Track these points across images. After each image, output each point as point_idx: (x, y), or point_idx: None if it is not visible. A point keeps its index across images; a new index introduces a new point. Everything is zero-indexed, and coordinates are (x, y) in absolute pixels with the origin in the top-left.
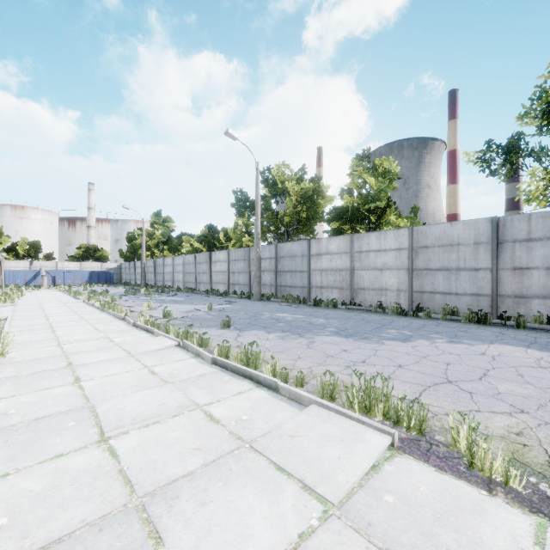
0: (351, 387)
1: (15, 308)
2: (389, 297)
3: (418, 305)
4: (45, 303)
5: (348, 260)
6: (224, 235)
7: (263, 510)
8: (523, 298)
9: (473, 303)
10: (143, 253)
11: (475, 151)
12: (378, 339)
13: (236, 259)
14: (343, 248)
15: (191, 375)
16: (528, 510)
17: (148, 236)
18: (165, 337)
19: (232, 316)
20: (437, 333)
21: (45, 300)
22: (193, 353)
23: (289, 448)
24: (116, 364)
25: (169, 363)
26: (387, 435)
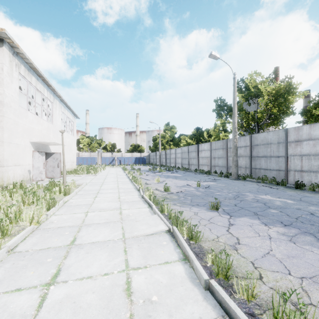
0: None
1: (94, 177)
2: None
3: None
4: (109, 175)
5: None
6: (207, 133)
7: None
8: None
9: None
10: (159, 147)
11: None
12: None
13: (216, 148)
14: None
15: (174, 318)
16: None
17: (162, 137)
18: (159, 216)
19: (217, 194)
20: None
21: (110, 173)
22: (182, 250)
23: None
24: (103, 253)
25: (153, 266)
26: None
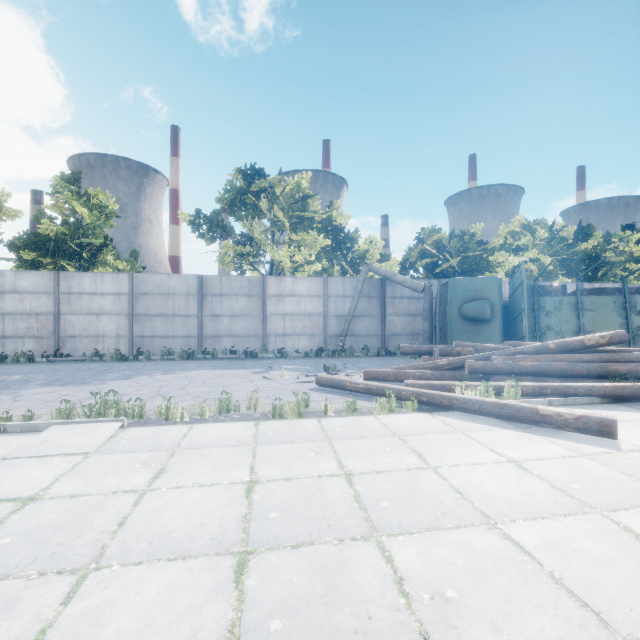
0: (89, 404)
1: None
2: (108, 344)
3: (139, 349)
4: None
5: (51, 302)
6: None
7: (41, 470)
8: (218, 337)
9: (186, 344)
10: None
11: (189, 214)
12: (100, 381)
13: None
14: (43, 287)
15: None
16: (189, 424)
17: None
18: None
19: None
20: (156, 369)
21: None
22: None
23: (44, 448)
24: None
25: None
26: (120, 422)
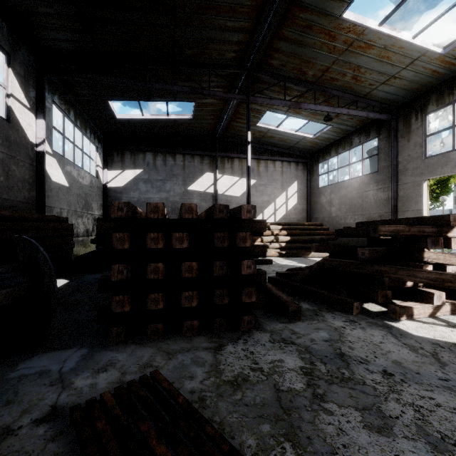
0: None
1: None
2: None
3: None
4: None
5: None
6: None
7: None
8: None
9: None
10: None
11: None
12: None
13: None
14: None
15: None
16: None
17: None
18: None
19: None
20: None
21: None
22: None
23: None
24: None
25: None
26: None
